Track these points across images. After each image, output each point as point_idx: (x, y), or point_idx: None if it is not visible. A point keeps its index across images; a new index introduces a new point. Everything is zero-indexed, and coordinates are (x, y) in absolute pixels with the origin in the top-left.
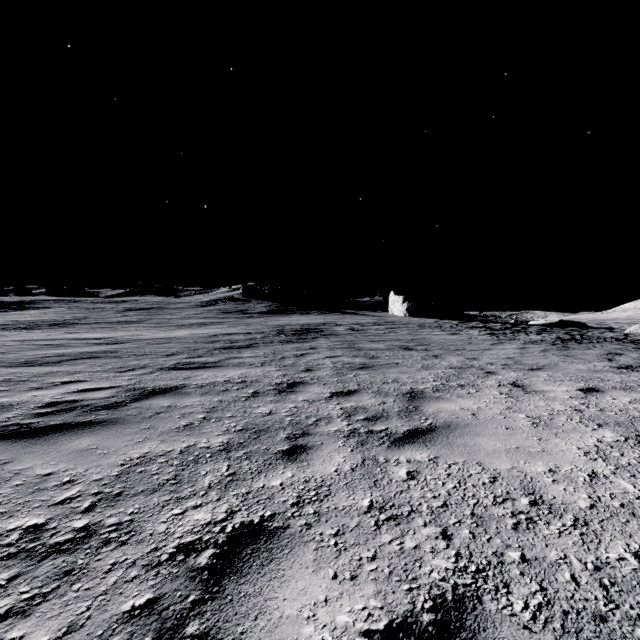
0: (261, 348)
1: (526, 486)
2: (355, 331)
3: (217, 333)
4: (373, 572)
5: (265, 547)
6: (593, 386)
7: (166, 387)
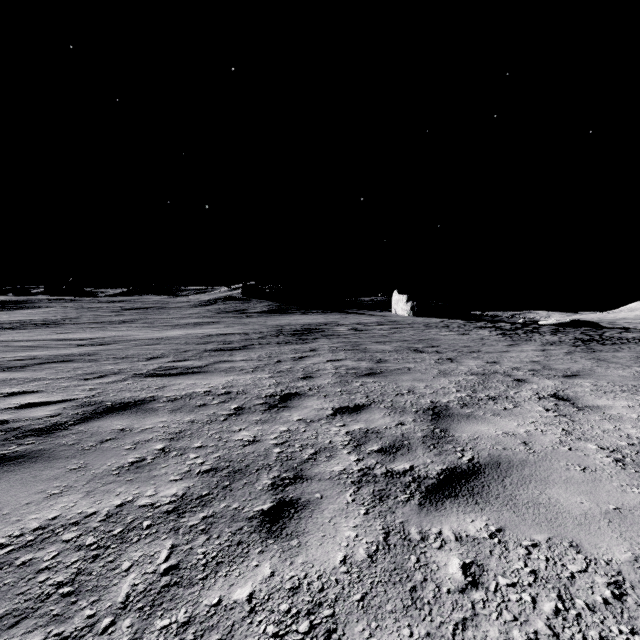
0: (256, 350)
1: None
2: (358, 331)
3: (212, 333)
4: None
5: None
6: None
7: (130, 401)
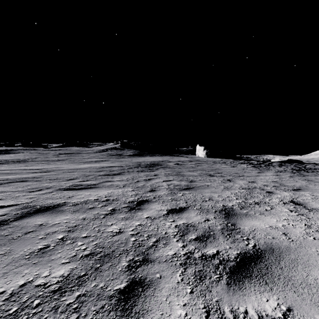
0: (126, 175)
1: None
2: (179, 165)
3: (104, 166)
4: None
5: None
6: None
7: (50, 205)
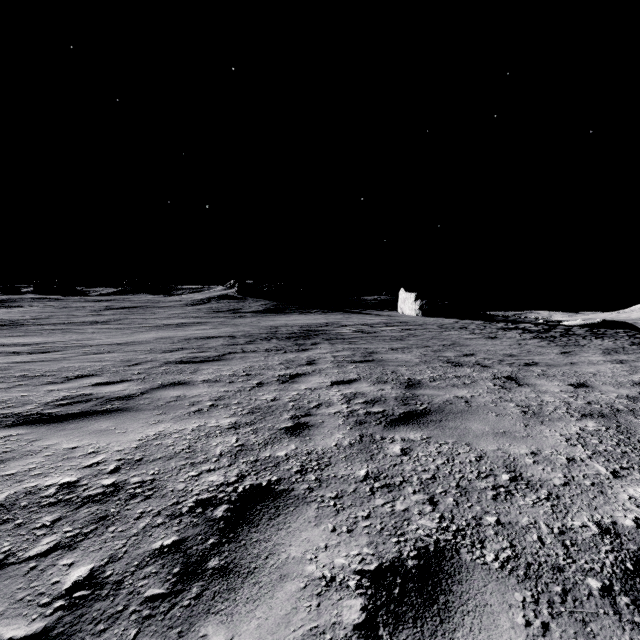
0: (234, 362)
1: None
2: (365, 334)
3: (191, 336)
4: None
5: None
6: None
7: None
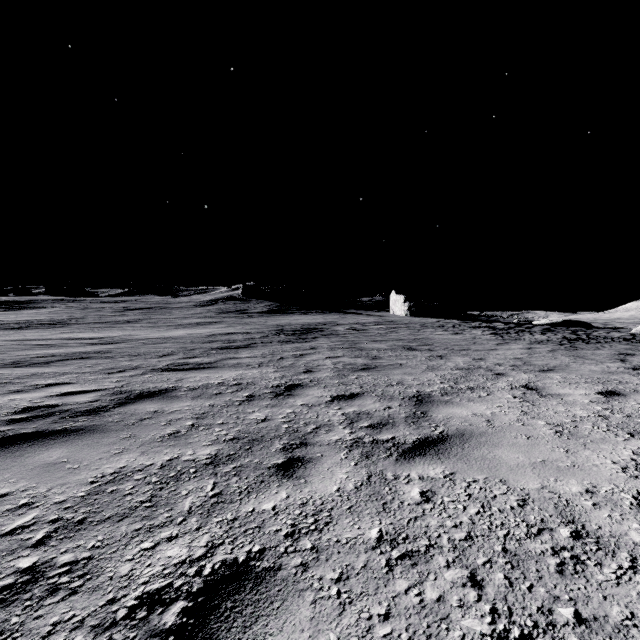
0: (259, 348)
1: (563, 512)
2: (356, 331)
3: (215, 333)
4: (387, 639)
5: (250, 598)
6: (612, 389)
7: (155, 390)
